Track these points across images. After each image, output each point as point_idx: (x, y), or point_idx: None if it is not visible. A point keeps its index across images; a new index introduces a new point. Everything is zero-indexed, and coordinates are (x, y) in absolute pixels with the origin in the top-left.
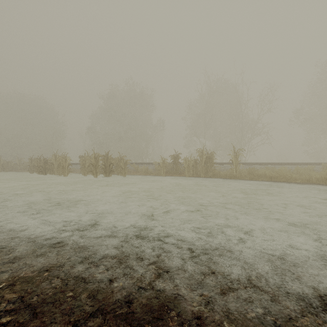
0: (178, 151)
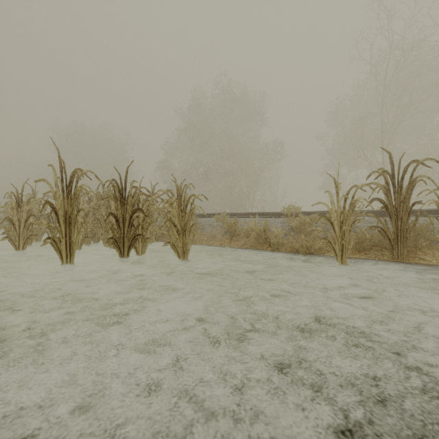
0: (402, 156)
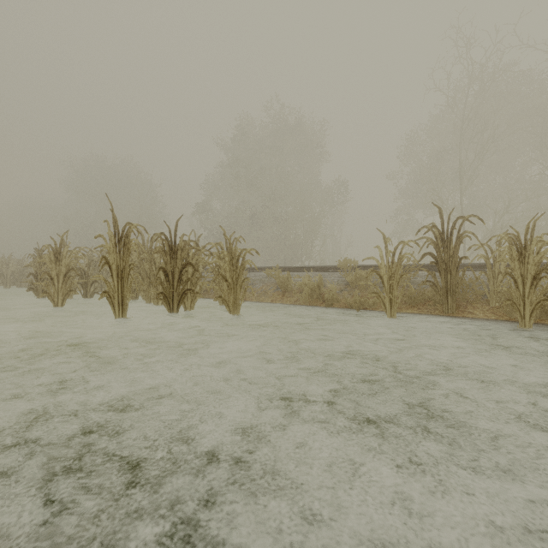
0: (451, 211)
